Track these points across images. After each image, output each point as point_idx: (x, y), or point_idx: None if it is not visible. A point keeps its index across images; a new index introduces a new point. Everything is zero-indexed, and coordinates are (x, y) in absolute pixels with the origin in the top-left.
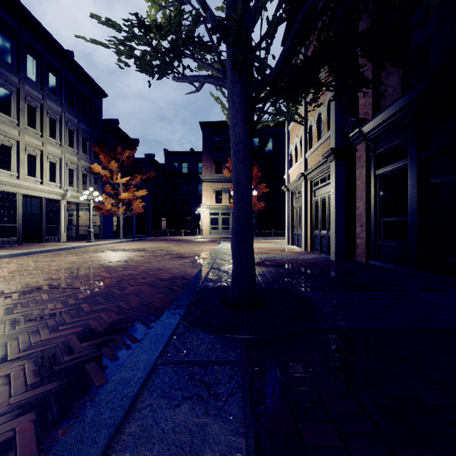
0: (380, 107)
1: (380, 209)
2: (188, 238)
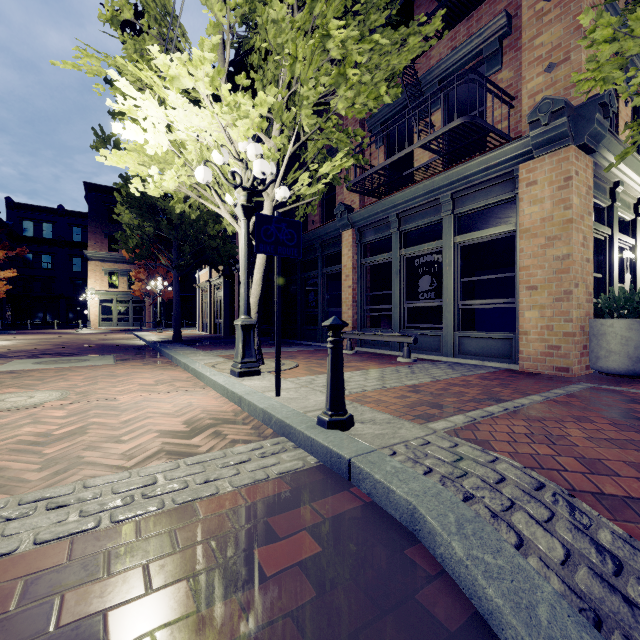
0: None
1: None
2: (73, 331)
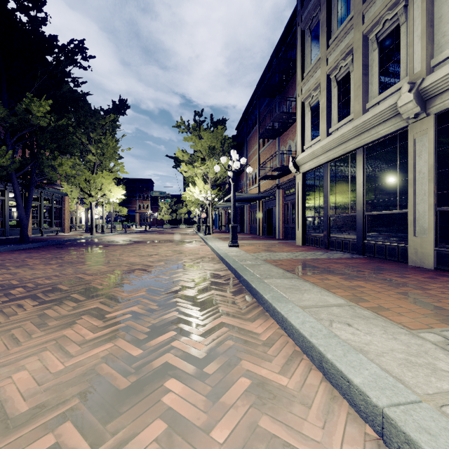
0: None
1: None
2: None
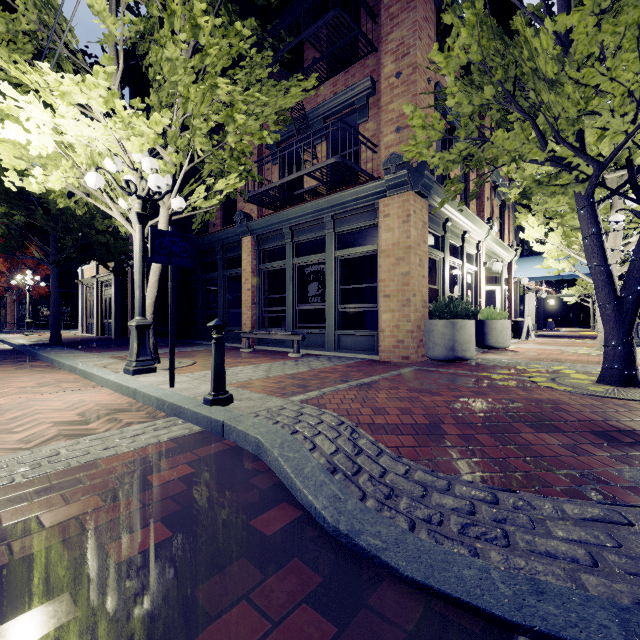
0: None
1: None
2: None
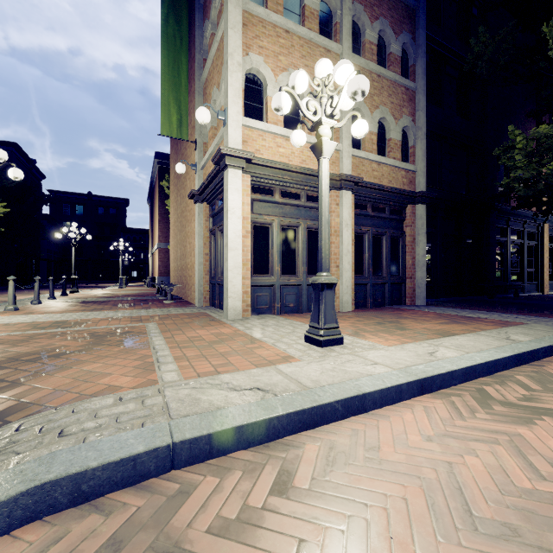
0: None
1: None
2: None
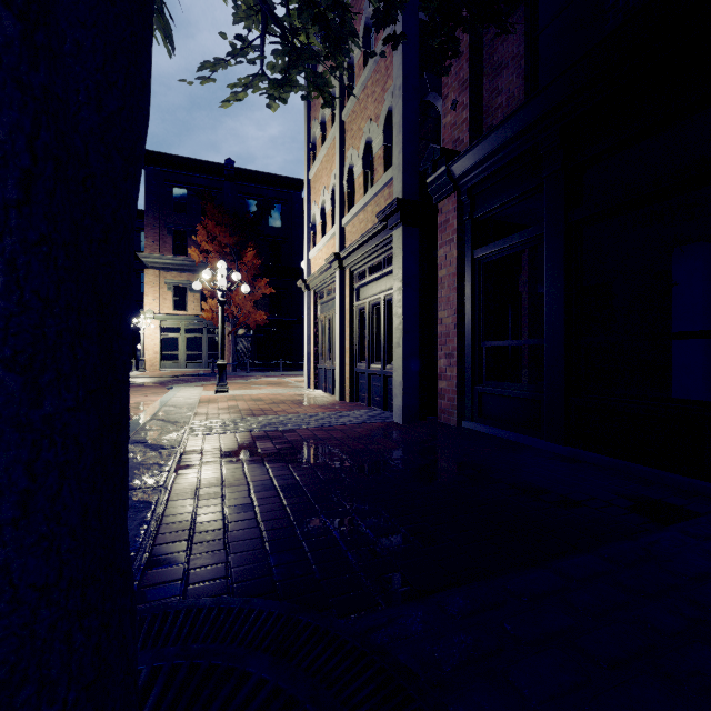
0: (481, 131)
1: (482, 325)
2: None
